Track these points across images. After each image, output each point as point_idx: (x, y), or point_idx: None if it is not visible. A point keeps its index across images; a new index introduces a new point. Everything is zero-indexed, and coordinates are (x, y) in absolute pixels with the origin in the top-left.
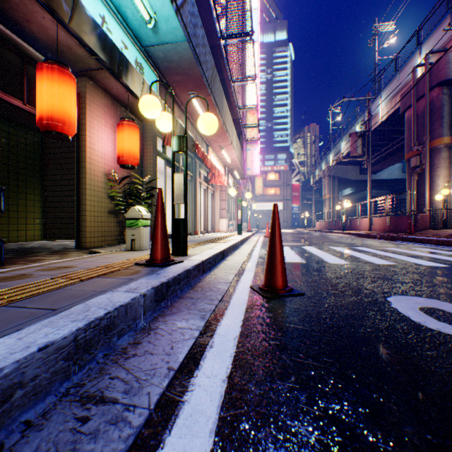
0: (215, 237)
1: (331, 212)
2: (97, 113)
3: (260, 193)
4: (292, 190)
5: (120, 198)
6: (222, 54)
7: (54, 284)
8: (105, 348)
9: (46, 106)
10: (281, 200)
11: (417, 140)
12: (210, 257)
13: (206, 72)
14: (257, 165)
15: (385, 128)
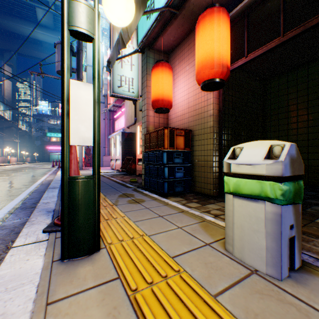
0: None
1: None
2: None
3: None
4: None
5: None
6: None
7: None
8: None
9: None
10: None
11: None
12: None
13: None
14: None
15: None
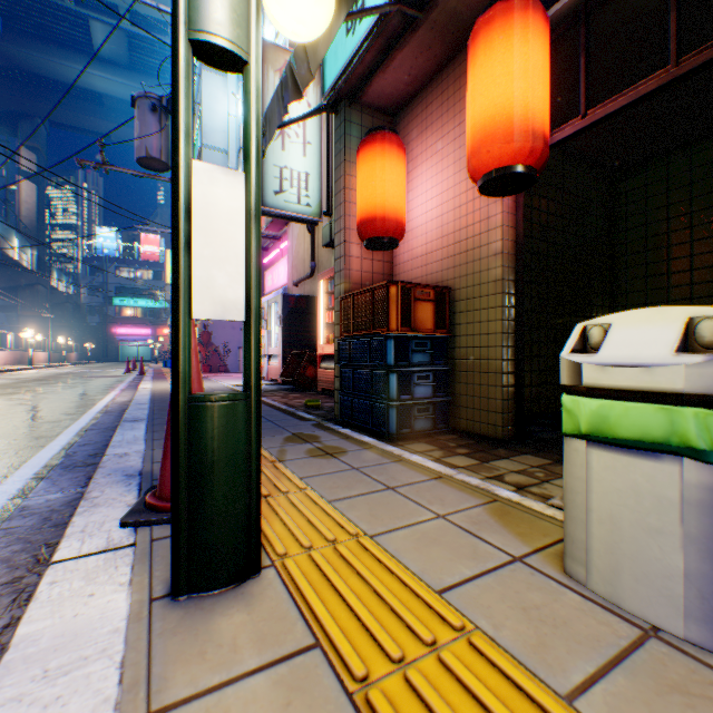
0: None
1: None
2: None
3: None
4: None
5: None
6: None
7: None
8: None
9: None
10: None
11: None
12: (2, 666)
13: None
14: None
15: None
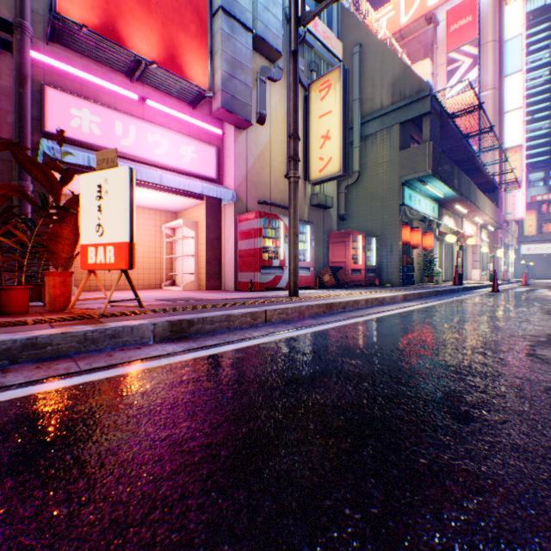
0: None
1: None
2: None
3: (532, 234)
4: None
5: (421, 264)
6: (474, 157)
7: (439, 286)
8: (458, 292)
9: (413, 241)
10: None
11: None
12: (471, 286)
13: (464, 194)
14: (520, 208)
15: None
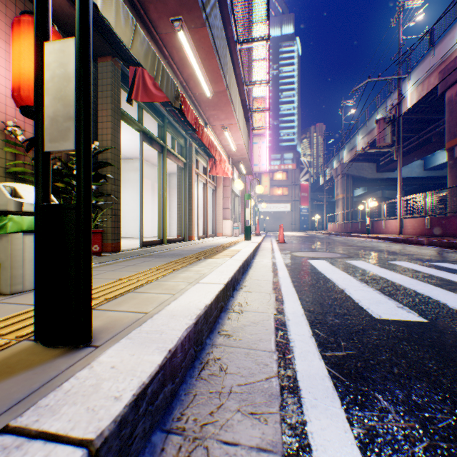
0: (215, 245)
1: (345, 213)
2: None
3: (267, 193)
4: (300, 190)
5: (32, 178)
6: None
7: None
8: None
9: None
10: (289, 201)
11: None
12: (174, 350)
13: None
14: (265, 160)
15: (412, 117)
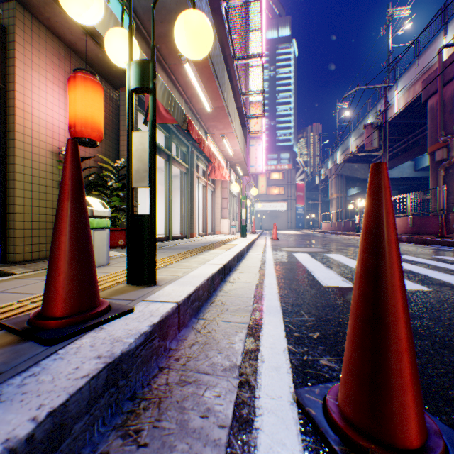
0: (215, 241)
1: (338, 212)
2: (38, 61)
3: (264, 193)
4: (296, 190)
5: None
6: (223, 21)
7: None
8: None
9: None
10: (285, 200)
11: (443, 130)
12: (199, 287)
13: None
14: (261, 162)
15: (400, 121)
